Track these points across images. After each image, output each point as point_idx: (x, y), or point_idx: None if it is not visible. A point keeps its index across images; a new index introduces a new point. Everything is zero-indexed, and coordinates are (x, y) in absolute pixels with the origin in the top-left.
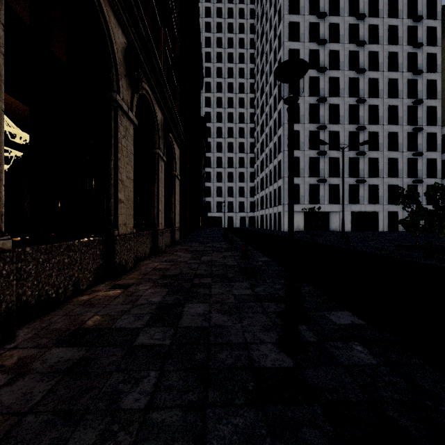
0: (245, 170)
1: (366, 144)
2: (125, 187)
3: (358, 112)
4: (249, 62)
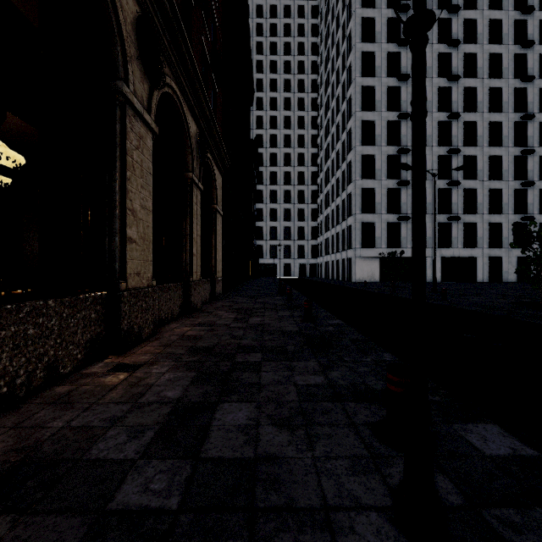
0: (306, 205)
1: (461, 172)
2: (139, 220)
3: (450, 130)
4: (310, 72)
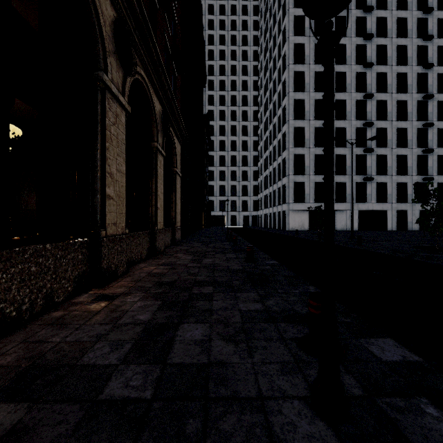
0: (249, 168)
1: (374, 141)
2: (115, 181)
3: (365, 107)
4: (252, 60)
